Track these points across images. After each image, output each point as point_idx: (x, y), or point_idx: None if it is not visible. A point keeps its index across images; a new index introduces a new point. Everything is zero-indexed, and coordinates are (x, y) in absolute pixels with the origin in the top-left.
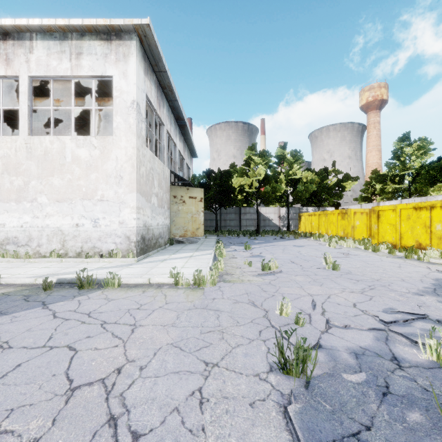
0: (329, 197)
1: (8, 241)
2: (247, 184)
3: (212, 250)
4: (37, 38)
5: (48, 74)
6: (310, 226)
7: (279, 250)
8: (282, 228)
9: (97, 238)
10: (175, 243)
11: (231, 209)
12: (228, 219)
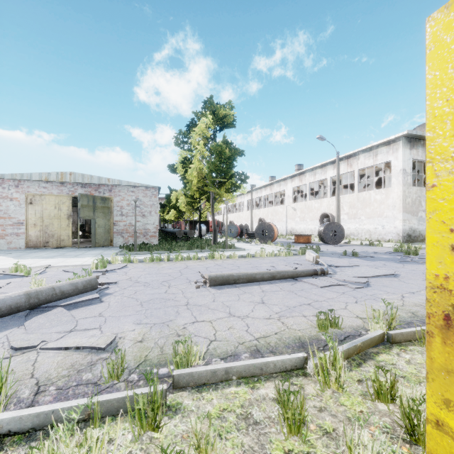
0: None
1: (351, 234)
2: None
3: None
4: (360, 153)
5: (364, 167)
6: None
7: None
8: None
9: (383, 234)
10: None
11: None
12: None
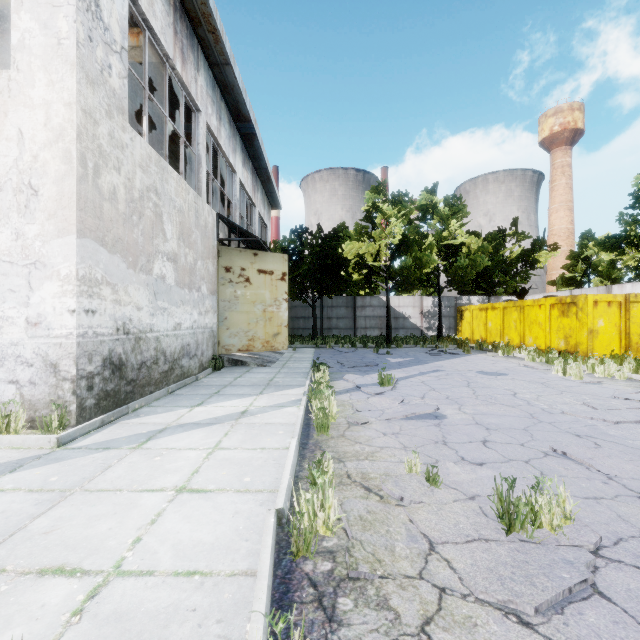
0: (509, 279)
1: None
2: (370, 252)
3: (302, 387)
4: None
5: None
6: (483, 329)
7: (460, 387)
8: (427, 333)
9: None
10: (227, 365)
11: (339, 300)
12: (335, 316)
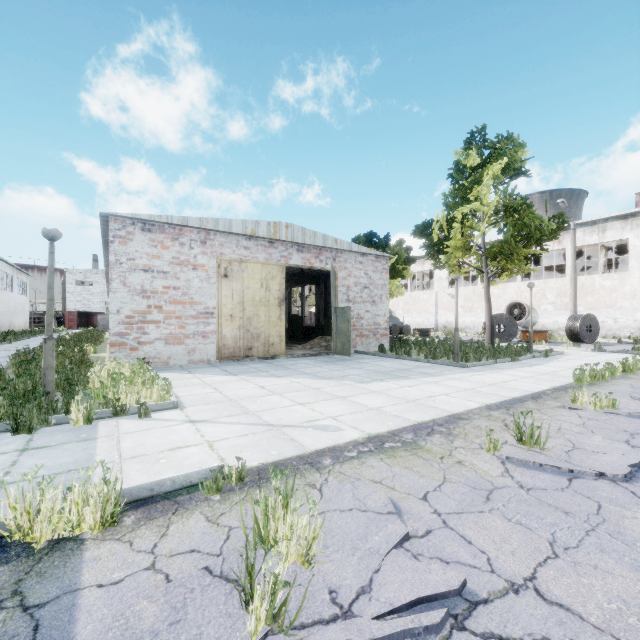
0: None
1: (559, 329)
2: None
3: None
4: (577, 227)
5: (583, 244)
6: None
7: None
8: None
9: (616, 329)
10: None
11: None
12: None
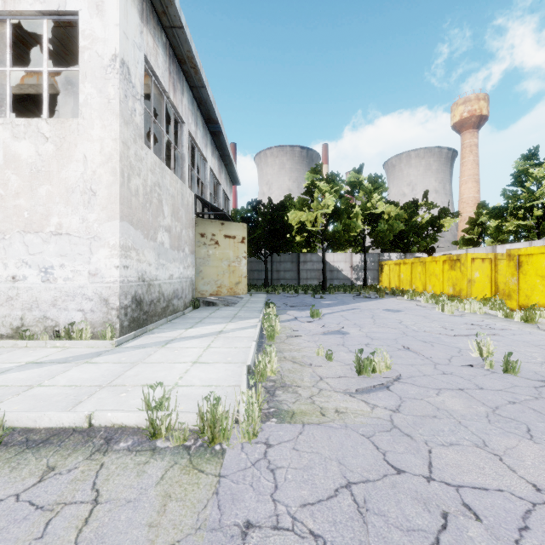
0: (420, 240)
1: None
2: (309, 219)
3: (257, 318)
4: None
5: None
6: (397, 280)
7: (366, 318)
8: (356, 282)
9: (49, 302)
10: (202, 305)
11: (286, 256)
12: (283, 269)
